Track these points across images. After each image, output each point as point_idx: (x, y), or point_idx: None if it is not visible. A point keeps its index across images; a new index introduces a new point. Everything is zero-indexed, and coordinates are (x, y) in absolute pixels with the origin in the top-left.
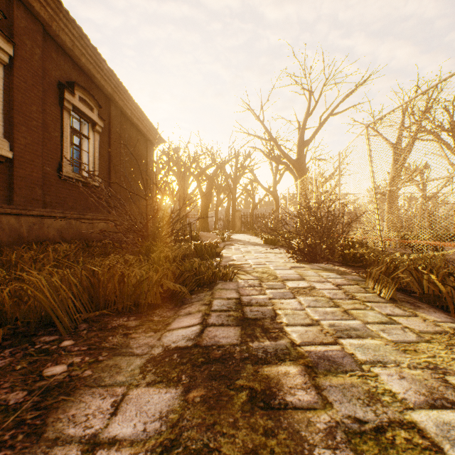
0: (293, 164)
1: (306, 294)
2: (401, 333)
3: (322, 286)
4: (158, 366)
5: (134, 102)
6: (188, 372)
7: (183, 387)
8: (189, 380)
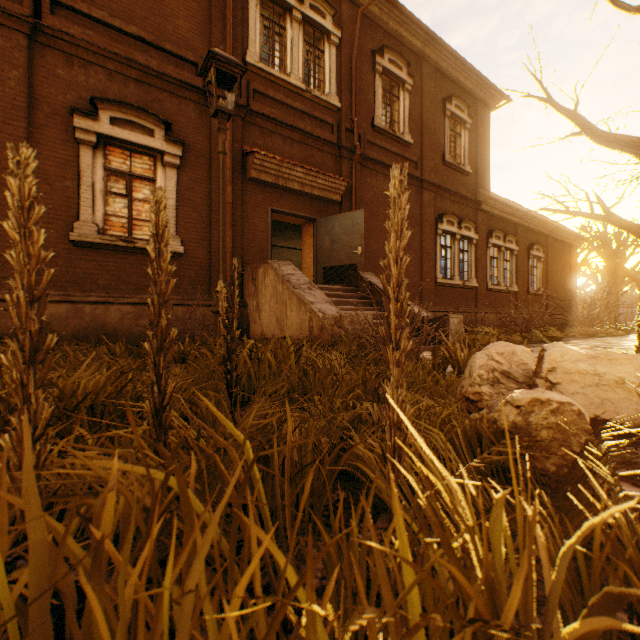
0: None
1: None
2: None
3: None
4: None
5: (562, 230)
6: None
7: None
8: None
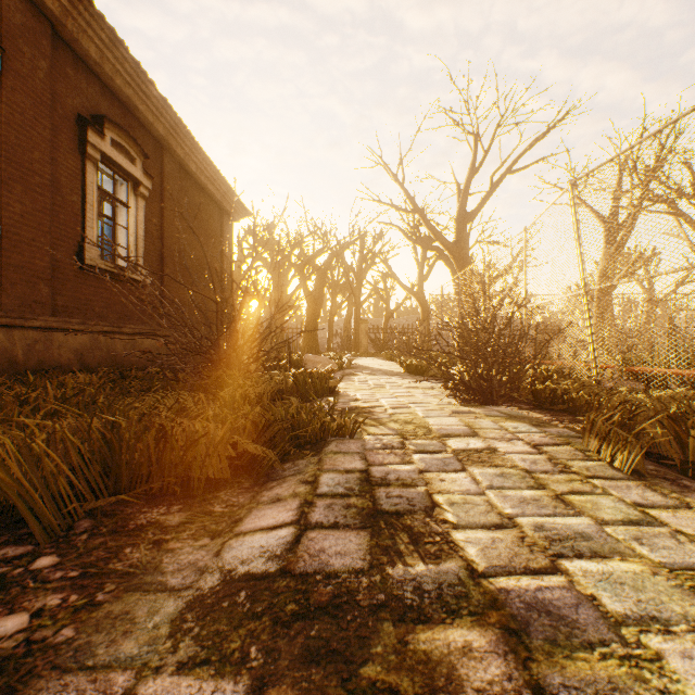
0: (449, 249)
1: (484, 463)
2: (674, 547)
3: (509, 447)
4: (206, 620)
5: (200, 150)
6: (262, 640)
7: (249, 679)
8: (264, 661)
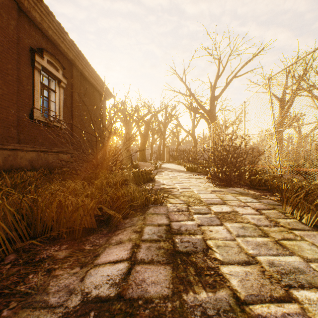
0: (207, 113)
1: (232, 220)
2: None
3: (243, 210)
4: None
5: (90, 66)
6: None
7: None
8: None
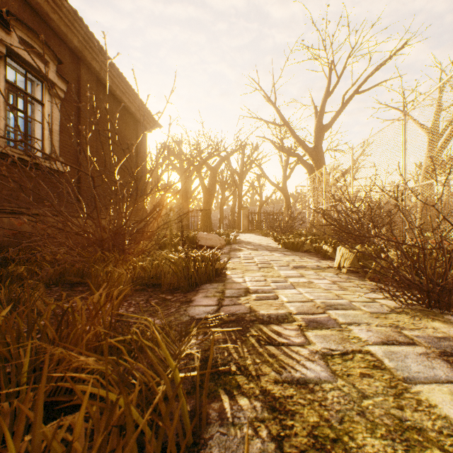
0: (309, 153)
1: None
2: None
3: None
4: None
5: (114, 66)
6: None
7: None
8: None
